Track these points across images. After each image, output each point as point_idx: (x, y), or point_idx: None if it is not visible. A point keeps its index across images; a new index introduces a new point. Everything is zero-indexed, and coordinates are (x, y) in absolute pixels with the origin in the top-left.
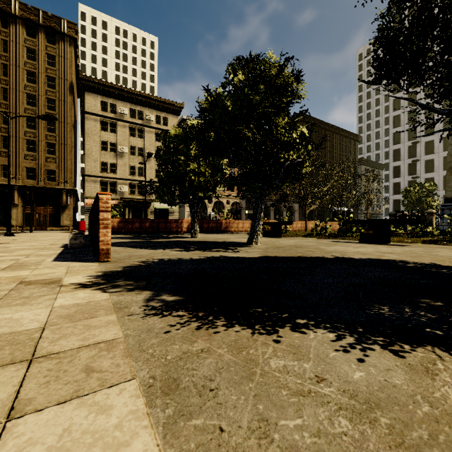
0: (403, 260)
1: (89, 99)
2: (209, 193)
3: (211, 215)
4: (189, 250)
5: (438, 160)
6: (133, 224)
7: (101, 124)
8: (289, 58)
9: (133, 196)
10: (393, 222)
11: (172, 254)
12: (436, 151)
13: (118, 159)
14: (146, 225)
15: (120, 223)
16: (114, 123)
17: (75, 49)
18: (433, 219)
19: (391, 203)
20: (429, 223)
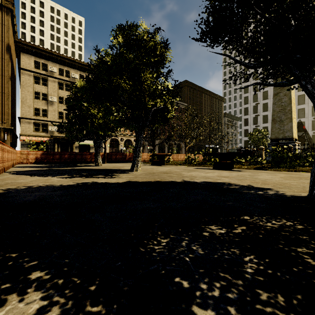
0: (230, 183)
1: (24, 59)
2: (109, 132)
3: (122, 150)
4: (74, 177)
5: (270, 115)
6: (54, 155)
7: (34, 78)
8: (158, 29)
9: (61, 135)
10: (234, 155)
11: (51, 181)
12: (269, 110)
13: (49, 106)
14: (65, 157)
15: (43, 155)
16: (46, 78)
17: (13, 18)
18: (263, 153)
19: (243, 143)
20: (259, 155)
